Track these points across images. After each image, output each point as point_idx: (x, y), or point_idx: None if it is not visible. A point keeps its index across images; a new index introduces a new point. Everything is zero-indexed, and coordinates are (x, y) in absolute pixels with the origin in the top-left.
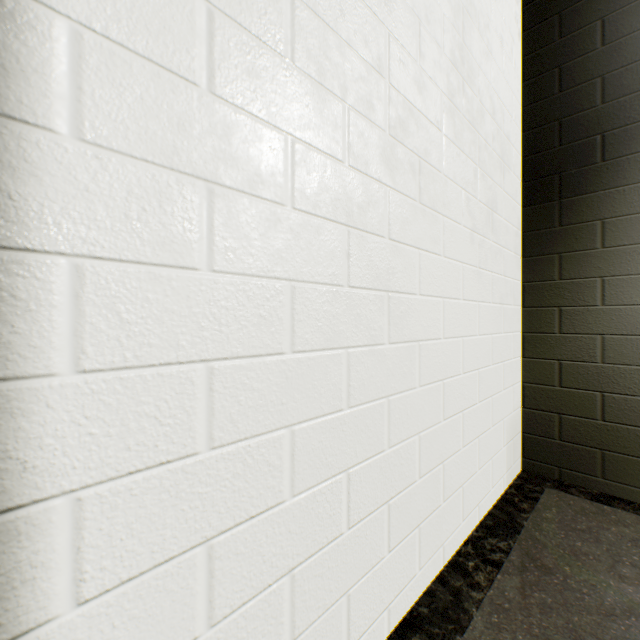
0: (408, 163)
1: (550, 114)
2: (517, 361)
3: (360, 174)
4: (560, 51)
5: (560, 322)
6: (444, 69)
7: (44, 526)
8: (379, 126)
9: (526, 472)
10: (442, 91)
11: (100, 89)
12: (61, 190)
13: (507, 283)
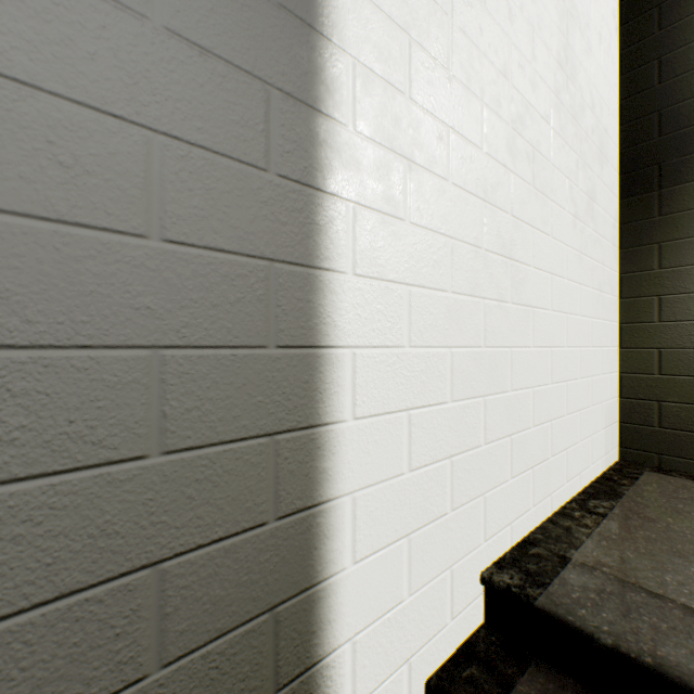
0: (524, 152)
1: (649, 106)
2: (614, 351)
3: (492, 160)
4: (659, 43)
5: (659, 311)
6: (551, 69)
7: (341, 363)
8: (504, 121)
9: (623, 461)
10: (550, 89)
11: (362, 99)
12: (347, 162)
13: (605, 272)
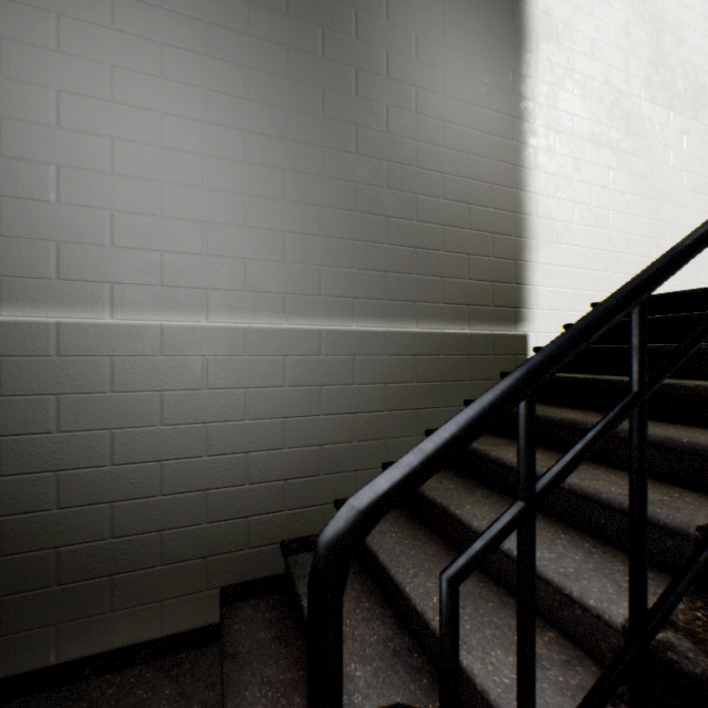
0: (620, 117)
1: None
2: None
3: (597, 124)
4: None
5: None
6: (642, 68)
7: (532, 198)
8: (605, 105)
9: None
10: (641, 79)
11: (539, 114)
12: (534, 135)
13: (701, 181)
